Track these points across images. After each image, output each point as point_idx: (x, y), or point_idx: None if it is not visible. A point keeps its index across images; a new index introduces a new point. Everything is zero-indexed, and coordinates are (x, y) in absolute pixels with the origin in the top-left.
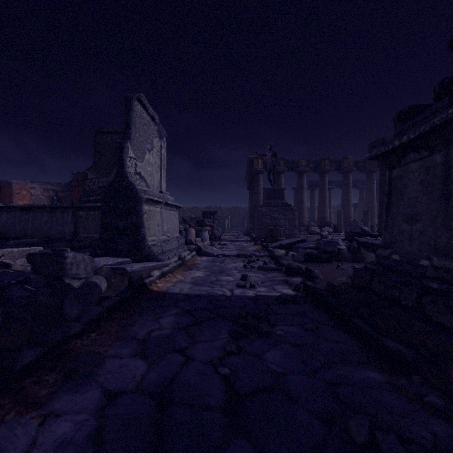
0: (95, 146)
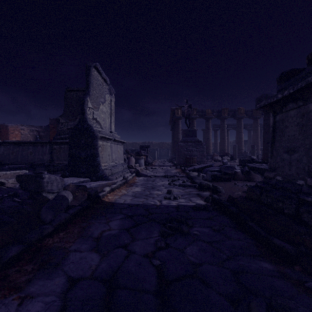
0: (65, 100)
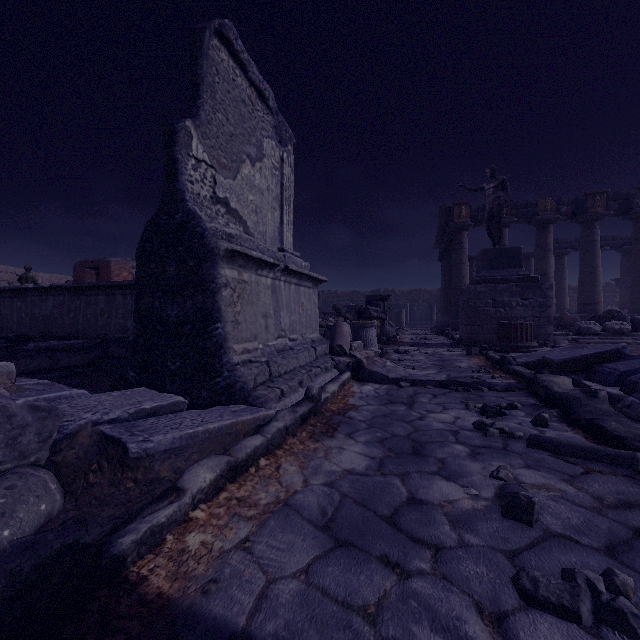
0: None
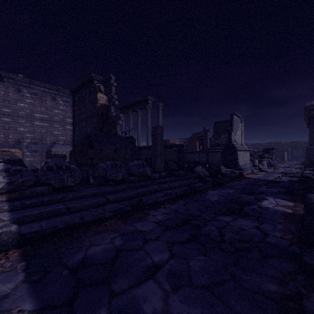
0: (213, 128)
